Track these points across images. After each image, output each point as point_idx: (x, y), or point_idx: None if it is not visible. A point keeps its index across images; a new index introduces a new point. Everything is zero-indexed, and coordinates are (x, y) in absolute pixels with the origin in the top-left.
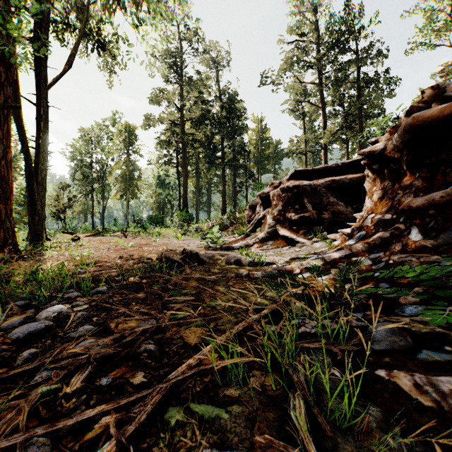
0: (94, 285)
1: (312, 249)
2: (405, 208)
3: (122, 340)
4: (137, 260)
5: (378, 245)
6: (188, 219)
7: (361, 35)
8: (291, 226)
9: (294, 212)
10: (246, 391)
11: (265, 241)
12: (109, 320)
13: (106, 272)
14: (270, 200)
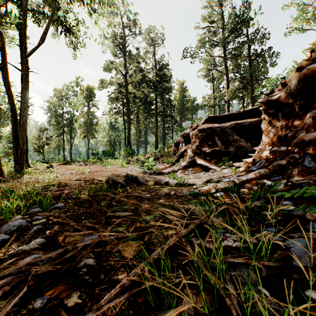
0: (55, 202)
1: (222, 174)
2: (298, 141)
3: (63, 256)
4: (91, 182)
5: (277, 170)
6: (131, 153)
7: (253, 22)
8: (205, 157)
9: (207, 147)
10: (179, 315)
11: (186, 168)
12: (59, 233)
13: (66, 191)
14: (189, 138)
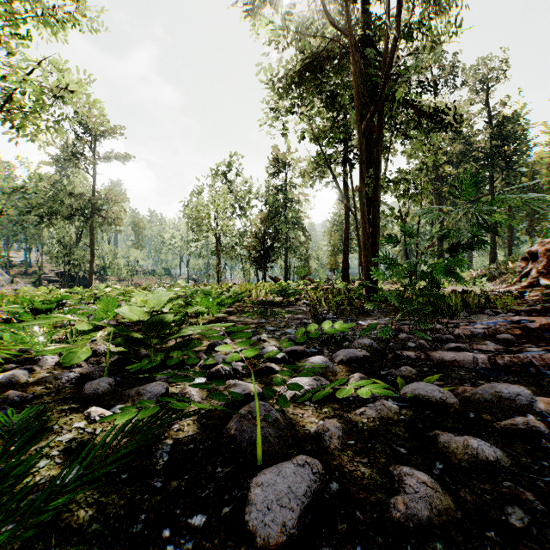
0: None
1: None
2: None
3: None
4: None
5: None
6: None
7: None
8: None
9: None
10: None
11: (526, 288)
12: None
13: None
14: (537, 256)
